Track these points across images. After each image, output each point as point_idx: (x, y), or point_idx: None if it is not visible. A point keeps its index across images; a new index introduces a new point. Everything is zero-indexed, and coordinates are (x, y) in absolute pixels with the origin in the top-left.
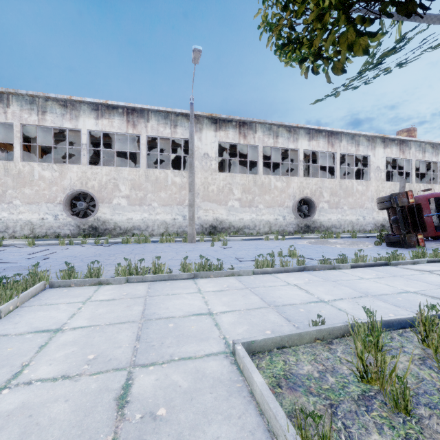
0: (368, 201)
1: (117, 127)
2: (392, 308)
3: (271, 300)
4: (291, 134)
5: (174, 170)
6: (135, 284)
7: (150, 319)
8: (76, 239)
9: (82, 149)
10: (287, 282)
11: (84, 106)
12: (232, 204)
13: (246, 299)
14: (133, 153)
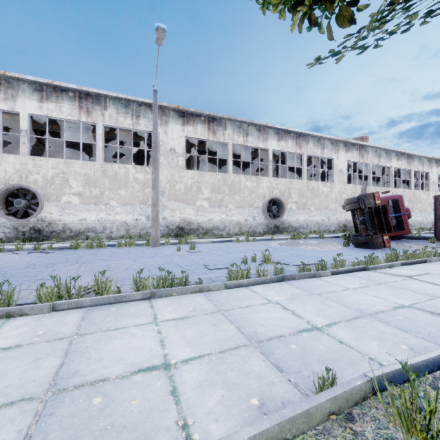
0: (332, 202)
1: (66, 113)
2: (400, 334)
3: (251, 331)
4: (261, 133)
5: (136, 166)
6: (64, 312)
7: (65, 388)
8: (12, 244)
9: (21, 136)
10: (266, 298)
11: (23, 85)
12: (201, 204)
13: (218, 331)
14: (90, 146)
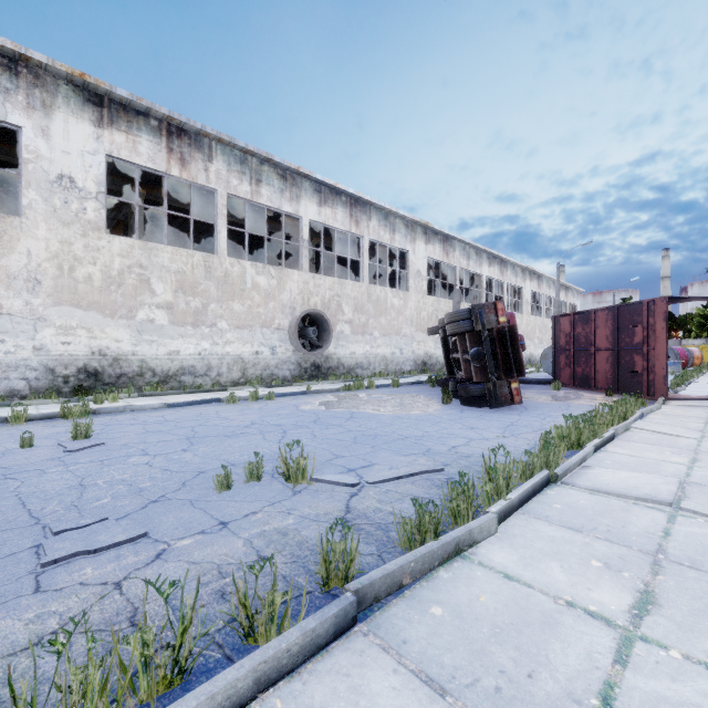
0: (407, 325)
1: None
2: None
3: None
4: (288, 184)
5: None
6: None
7: None
8: None
9: None
10: None
11: None
12: (149, 316)
13: None
14: None
